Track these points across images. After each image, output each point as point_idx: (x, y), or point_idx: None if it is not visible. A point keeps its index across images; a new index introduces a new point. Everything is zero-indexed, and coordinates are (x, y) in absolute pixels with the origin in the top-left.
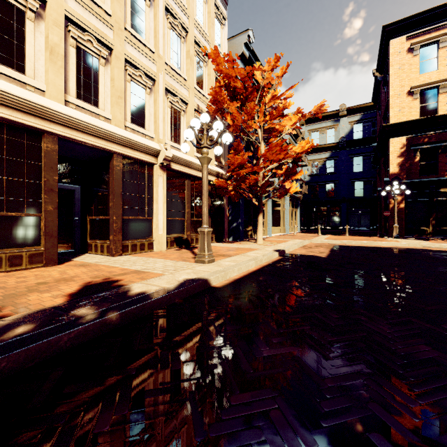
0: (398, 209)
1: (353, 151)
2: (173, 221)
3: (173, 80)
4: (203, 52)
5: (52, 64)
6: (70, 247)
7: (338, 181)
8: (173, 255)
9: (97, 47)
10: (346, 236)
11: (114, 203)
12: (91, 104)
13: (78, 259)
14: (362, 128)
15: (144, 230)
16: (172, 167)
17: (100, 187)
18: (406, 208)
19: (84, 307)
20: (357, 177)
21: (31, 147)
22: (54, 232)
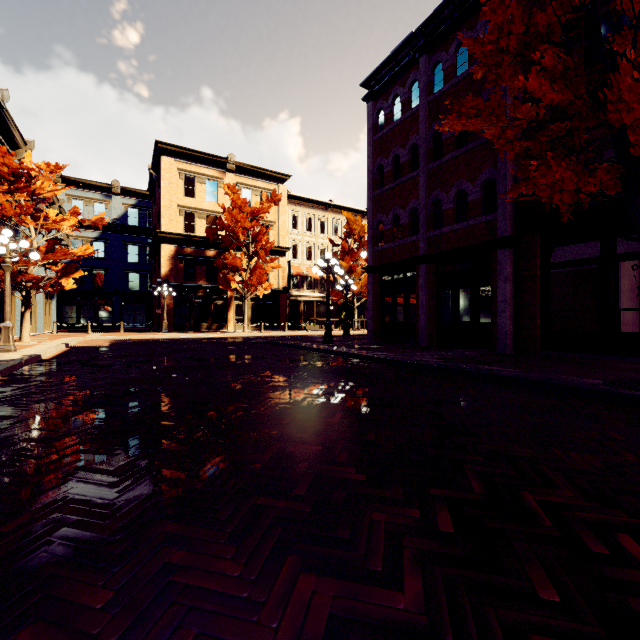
0: (168, 307)
1: (128, 237)
2: None
3: None
4: None
5: None
6: None
7: (110, 270)
8: None
9: None
10: (121, 333)
11: None
12: None
13: None
14: (138, 214)
15: None
16: None
17: None
18: (174, 307)
19: None
20: (132, 268)
21: None
22: None
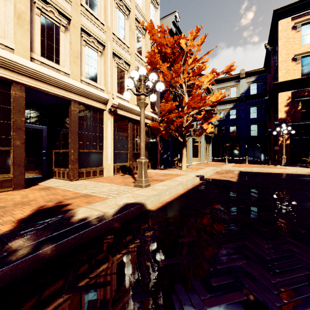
0: (285, 144)
1: (249, 103)
2: (119, 153)
3: (119, 47)
4: (141, 25)
5: (20, 27)
6: (39, 173)
7: (239, 125)
8: (118, 180)
9: (58, 17)
10: (246, 164)
11: (72, 139)
12: (53, 62)
13: (43, 183)
14: (256, 86)
15: (96, 160)
16: (118, 112)
17: (62, 127)
18: (291, 144)
19: (23, 237)
20: (252, 121)
21: (1, 93)
22: (21, 163)
